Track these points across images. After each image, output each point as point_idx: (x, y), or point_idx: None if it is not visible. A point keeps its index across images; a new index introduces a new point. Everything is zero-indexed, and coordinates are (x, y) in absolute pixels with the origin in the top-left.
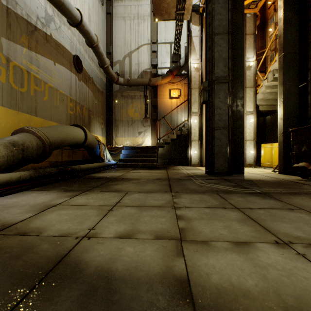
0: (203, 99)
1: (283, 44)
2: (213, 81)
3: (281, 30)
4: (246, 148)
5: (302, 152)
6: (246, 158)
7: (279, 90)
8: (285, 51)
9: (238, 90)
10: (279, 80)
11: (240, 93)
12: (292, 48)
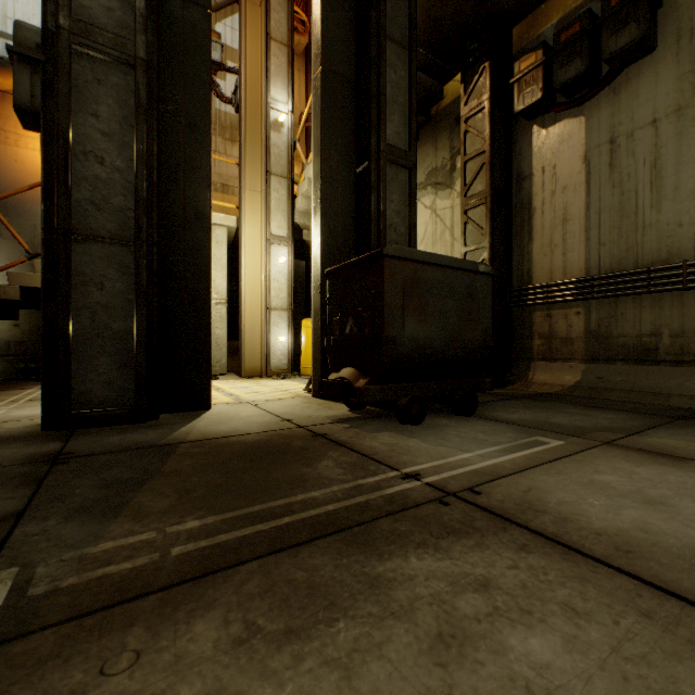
0: (17, 99)
1: (322, 41)
2: (60, 33)
3: (318, 3)
4: (272, 329)
5: (346, 338)
6: (270, 353)
7: (314, 168)
8: (327, 63)
9: (192, 122)
10: (315, 140)
11: (197, 134)
12: (341, 64)
